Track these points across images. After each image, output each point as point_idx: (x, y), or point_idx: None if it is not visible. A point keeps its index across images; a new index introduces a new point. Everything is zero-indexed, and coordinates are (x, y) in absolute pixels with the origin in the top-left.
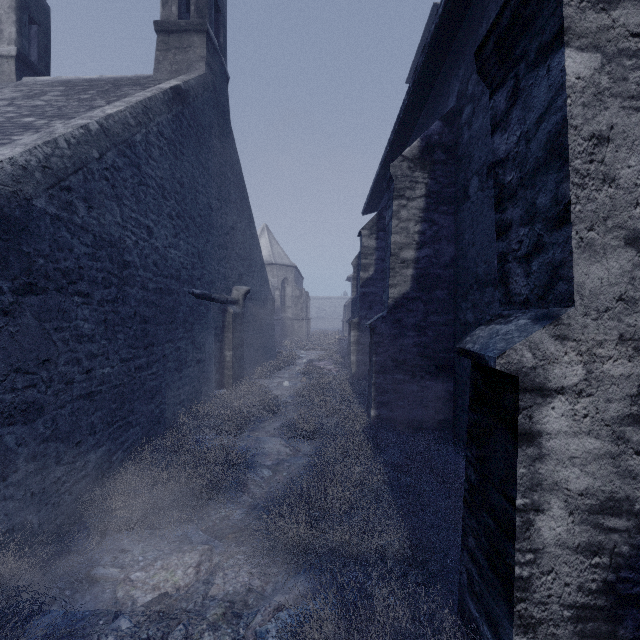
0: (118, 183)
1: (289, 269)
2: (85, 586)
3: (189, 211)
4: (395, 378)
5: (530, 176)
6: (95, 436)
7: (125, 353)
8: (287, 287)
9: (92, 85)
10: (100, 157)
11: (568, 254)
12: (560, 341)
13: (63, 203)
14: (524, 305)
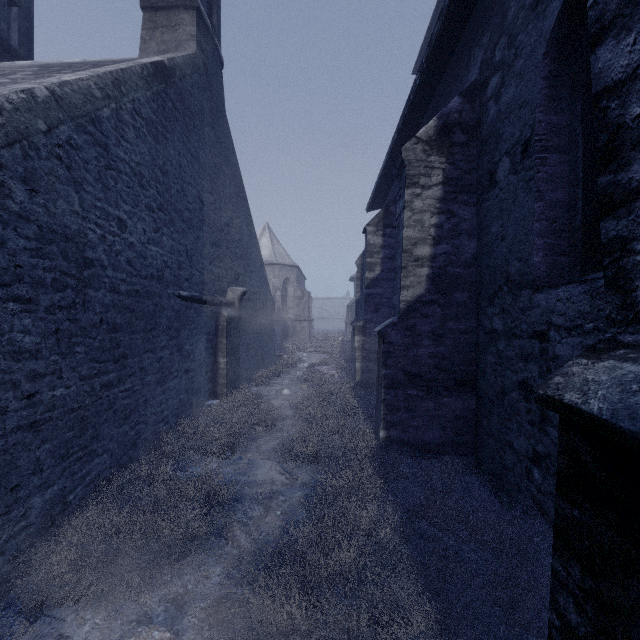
0: (76, 164)
1: (291, 269)
2: None
3: (174, 203)
4: (408, 394)
5: None
6: (42, 475)
7: (87, 369)
8: (289, 287)
9: (70, 66)
10: (49, 130)
11: None
12: None
13: None
14: None
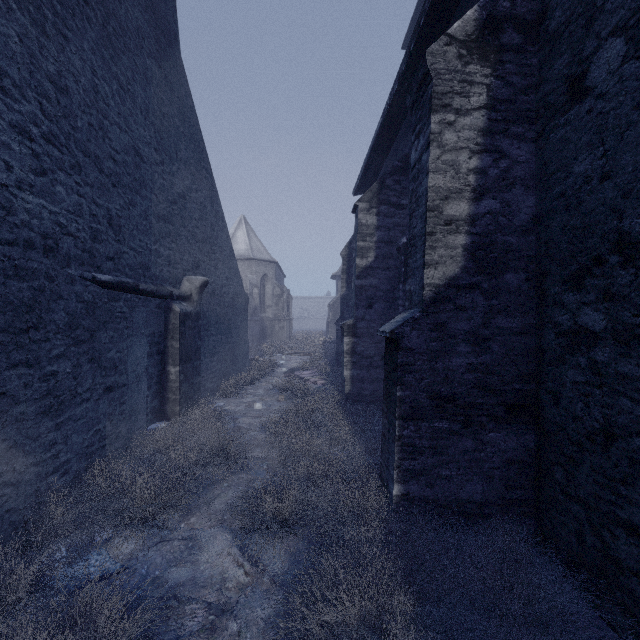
0: None
1: (269, 265)
2: None
3: (84, 142)
4: (435, 427)
5: None
6: None
7: None
8: (267, 284)
9: None
10: None
11: None
12: None
13: None
14: None
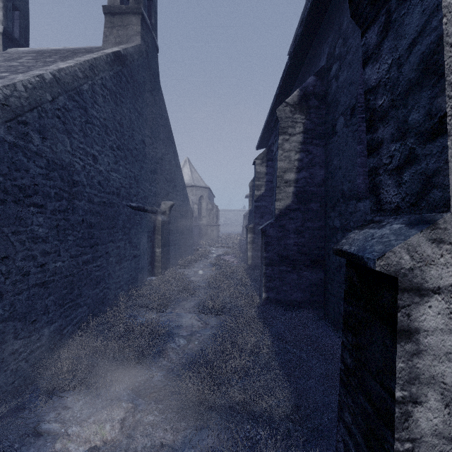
0: (68, 121)
1: (204, 189)
2: (30, 440)
3: (127, 145)
4: (280, 269)
5: (402, 97)
6: (48, 315)
7: (74, 251)
8: (203, 202)
9: (56, 52)
10: (53, 100)
11: (443, 163)
12: (436, 244)
13: (20, 134)
14: (395, 212)
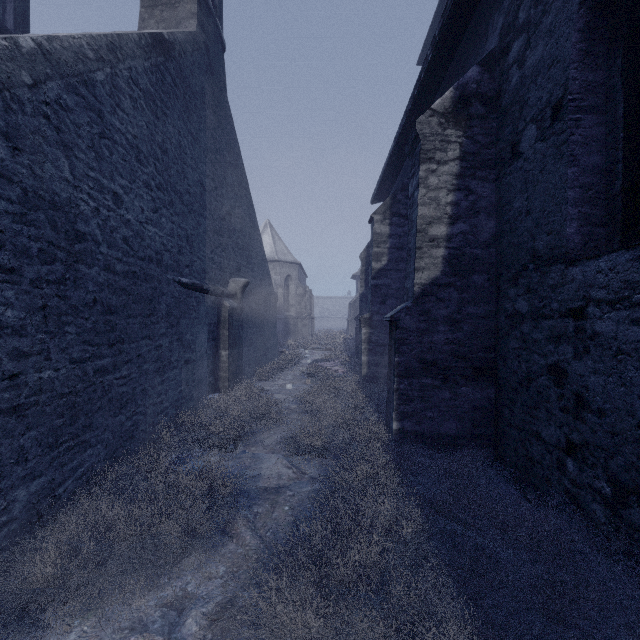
0: (66, 127)
1: (292, 266)
2: None
3: (174, 185)
4: (422, 383)
5: None
6: (26, 465)
7: (78, 351)
8: (290, 285)
9: None
10: (35, 84)
11: None
12: None
13: None
14: None
